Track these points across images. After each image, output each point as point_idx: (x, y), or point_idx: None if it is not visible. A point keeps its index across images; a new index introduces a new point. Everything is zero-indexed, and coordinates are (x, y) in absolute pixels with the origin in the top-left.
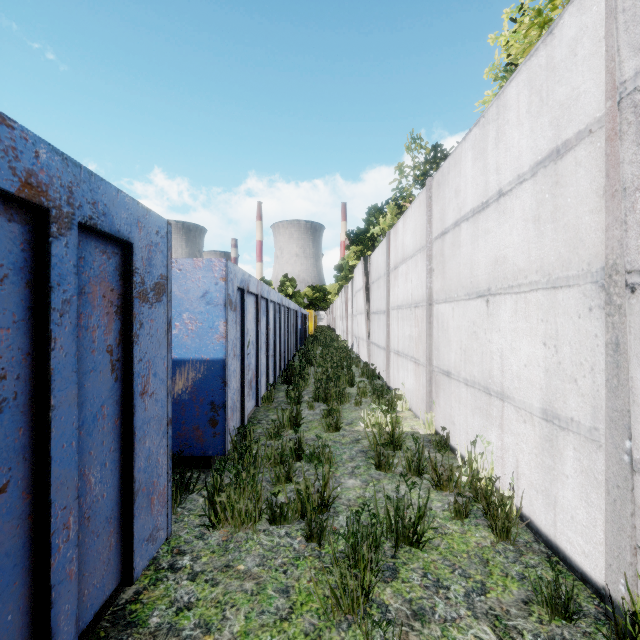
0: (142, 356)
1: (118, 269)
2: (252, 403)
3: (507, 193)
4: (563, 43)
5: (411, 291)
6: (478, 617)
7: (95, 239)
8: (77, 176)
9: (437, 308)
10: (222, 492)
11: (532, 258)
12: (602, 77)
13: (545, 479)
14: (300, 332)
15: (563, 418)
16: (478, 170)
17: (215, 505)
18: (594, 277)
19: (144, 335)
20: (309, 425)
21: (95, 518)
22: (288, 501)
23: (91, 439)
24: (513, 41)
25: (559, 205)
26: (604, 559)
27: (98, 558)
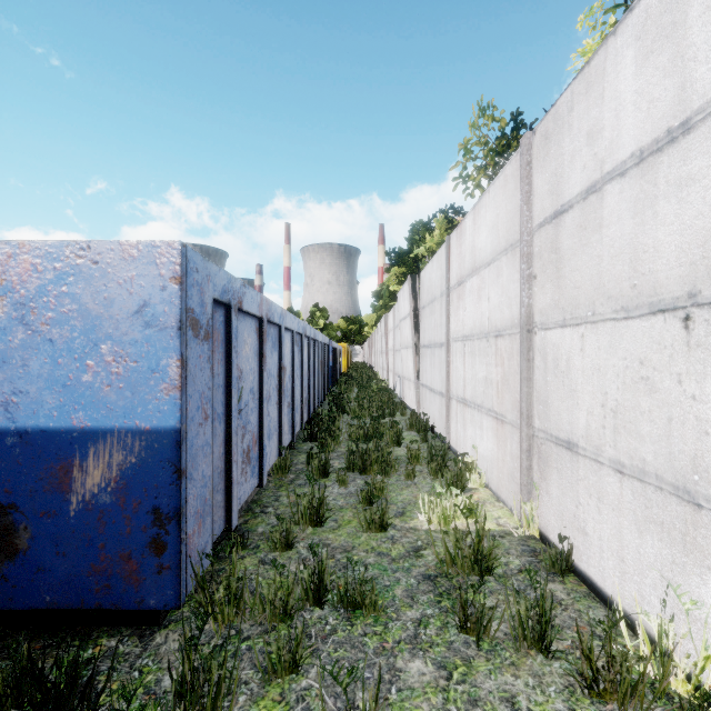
0: None
1: None
2: (251, 483)
3: None
4: None
5: (488, 313)
6: None
7: None
8: None
9: (543, 337)
10: None
11: None
12: None
13: None
14: (331, 370)
15: None
16: (656, 72)
17: None
18: None
19: None
20: (339, 517)
21: None
22: None
23: None
24: None
25: None
26: None
27: None
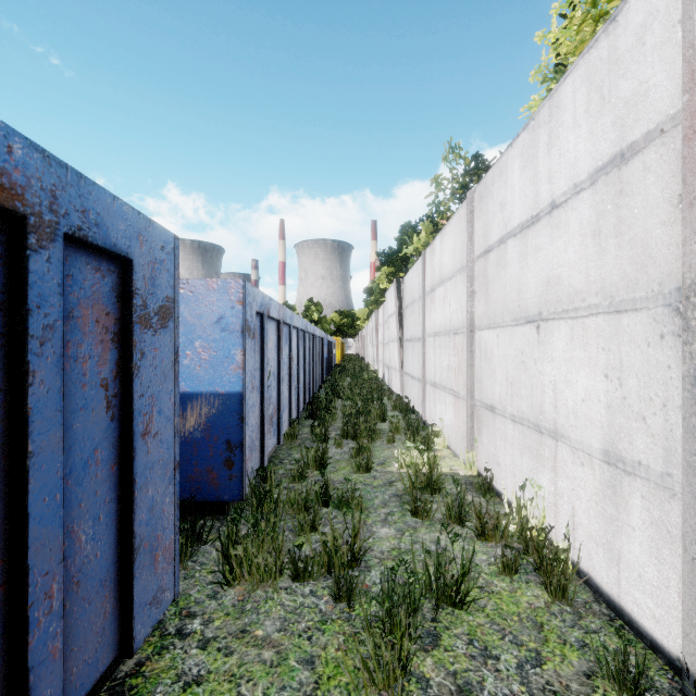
0: (144, 391)
1: (115, 290)
2: (273, 441)
3: (561, 205)
4: (629, 31)
5: (450, 316)
6: (534, 694)
7: (86, 254)
8: (62, 178)
9: (479, 335)
10: (238, 544)
11: (591, 278)
12: (677, 68)
13: (607, 530)
14: (326, 361)
15: (629, 461)
16: (527, 180)
17: (230, 559)
18: (667, 299)
19: (146, 366)
20: (337, 465)
21: (86, 582)
22: (313, 554)
23: (81, 489)
24: (564, 38)
25: (624, 217)
26: (679, 626)
27: (90, 629)
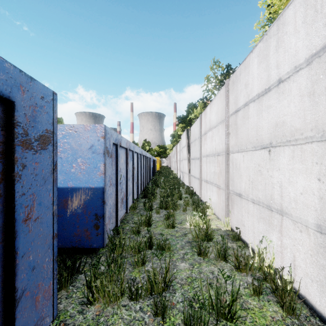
0: (25, 191)
1: None
2: (123, 211)
3: (285, 80)
4: None
5: (215, 146)
6: None
7: None
8: None
9: (232, 156)
10: (97, 279)
11: (307, 121)
12: None
13: (319, 273)
14: (152, 169)
15: None
16: (262, 69)
17: (92, 289)
18: None
19: (28, 174)
20: (156, 224)
21: None
22: (142, 284)
23: None
24: (275, 0)
25: None
26: None
27: None
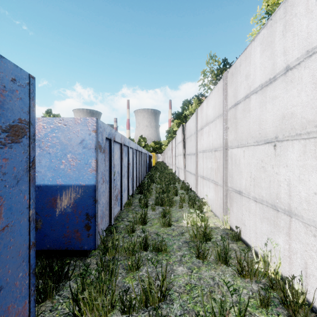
0: None
1: None
2: (118, 208)
3: (295, 67)
4: None
5: (212, 141)
6: None
7: None
8: None
9: (231, 151)
10: (85, 290)
11: None
12: None
13: None
14: (148, 165)
15: None
16: (266, 57)
17: (78, 301)
18: None
19: None
20: (152, 222)
21: None
22: (135, 295)
23: None
24: None
25: None
26: None
27: None
